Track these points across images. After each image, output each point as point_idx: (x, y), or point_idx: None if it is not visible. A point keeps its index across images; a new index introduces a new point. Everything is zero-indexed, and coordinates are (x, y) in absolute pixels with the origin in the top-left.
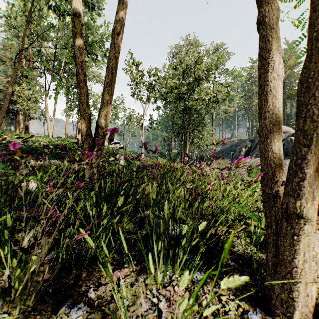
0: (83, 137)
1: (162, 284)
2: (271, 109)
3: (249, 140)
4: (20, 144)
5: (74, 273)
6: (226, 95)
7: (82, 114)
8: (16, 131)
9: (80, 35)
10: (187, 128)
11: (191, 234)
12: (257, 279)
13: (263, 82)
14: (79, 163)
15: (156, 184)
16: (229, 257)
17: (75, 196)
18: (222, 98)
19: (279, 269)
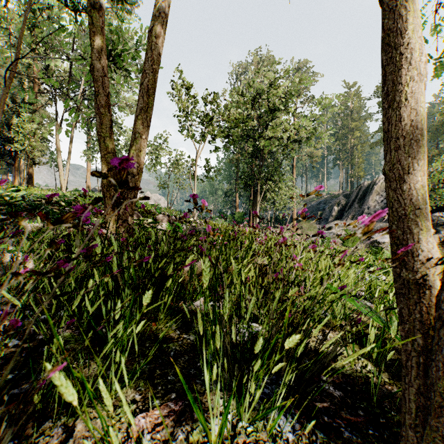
0: (105, 188)
1: (219, 442)
2: (410, 131)
3: (344, 195)
4: (18, 199)
5: (62, 422)
6: (312, 132)
7: (104, 155)
8: (15, 182)
9: (101, 37)
10: (257, 179)
11: (267, 342)
12: (381, 424)
13: (393, 87)
14: (55, 225)
15: (209, 263)
16: (330, 380)
17: (55, 288)
18: (306, 137)
19: (435, 422)
